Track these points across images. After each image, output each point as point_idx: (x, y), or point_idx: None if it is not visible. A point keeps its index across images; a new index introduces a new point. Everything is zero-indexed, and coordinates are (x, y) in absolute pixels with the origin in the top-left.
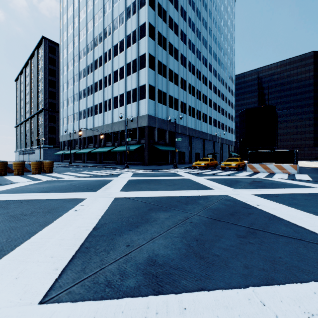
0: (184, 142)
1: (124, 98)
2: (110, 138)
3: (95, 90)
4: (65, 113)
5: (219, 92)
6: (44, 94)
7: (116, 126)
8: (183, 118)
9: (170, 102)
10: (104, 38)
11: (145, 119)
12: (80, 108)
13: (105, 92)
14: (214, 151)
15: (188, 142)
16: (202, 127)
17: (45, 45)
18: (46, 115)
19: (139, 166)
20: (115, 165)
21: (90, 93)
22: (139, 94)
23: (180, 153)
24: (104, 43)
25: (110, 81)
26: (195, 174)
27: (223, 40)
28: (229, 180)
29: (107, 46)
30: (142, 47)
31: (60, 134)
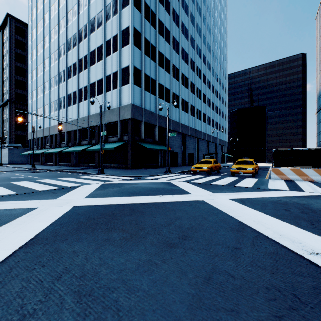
0: (176, 141)
1: (103, 84)
2: (86, 135)
3: (68, 76)
4: (34, 105)
5: (213, 88)
6: (9, 82)
7: (93, 120)
8: (175, 112)
9: (160, 91)
10: (79, 11)
11: (129, 110)
12: (51, 99)
13: (80, 78)
14: (208, 152)
15: (180, 141)
16: (196, 125)
17: (10, 24)
18: (13, 107)
19: (119, 170)
20: (90, 168)
21: (62, 80)
22: (122, 79)
23: (172, 153)
24: (79, 17)
25: (86, 64)
26: (203, 185)
27: (217, 33)
28: (291, 206)
29: (82, 21)
30: (125, 18)
31: (28, 131)
